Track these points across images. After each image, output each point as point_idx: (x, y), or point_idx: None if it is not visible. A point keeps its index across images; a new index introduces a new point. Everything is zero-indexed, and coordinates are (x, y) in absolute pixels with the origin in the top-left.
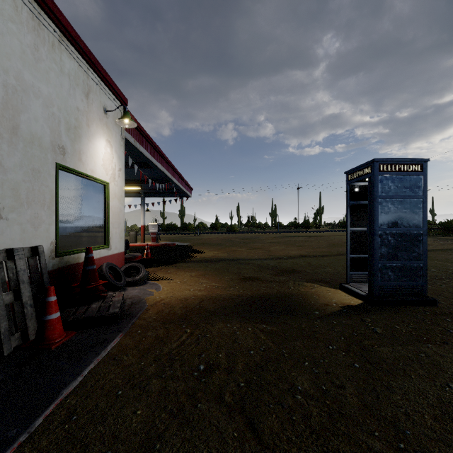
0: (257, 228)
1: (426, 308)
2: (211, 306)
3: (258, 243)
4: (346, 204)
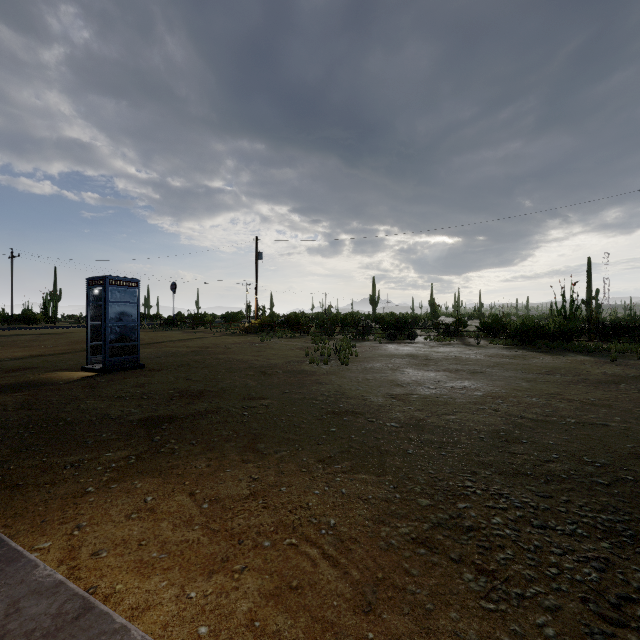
0: None
1: (138, 370)
2: None
3: None
4: (87, 304)
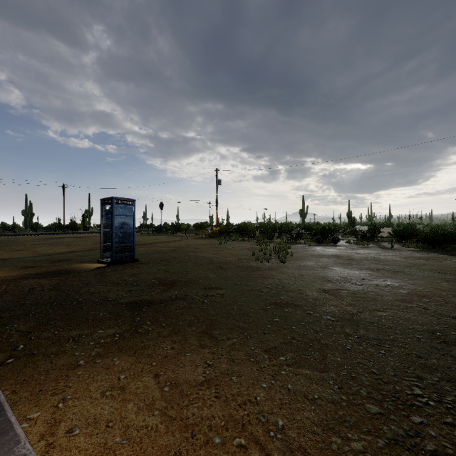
0: (4, 231)
1: (134, 263)
2: (10, 278)
3: (17, 245)
4: (101, 217)
